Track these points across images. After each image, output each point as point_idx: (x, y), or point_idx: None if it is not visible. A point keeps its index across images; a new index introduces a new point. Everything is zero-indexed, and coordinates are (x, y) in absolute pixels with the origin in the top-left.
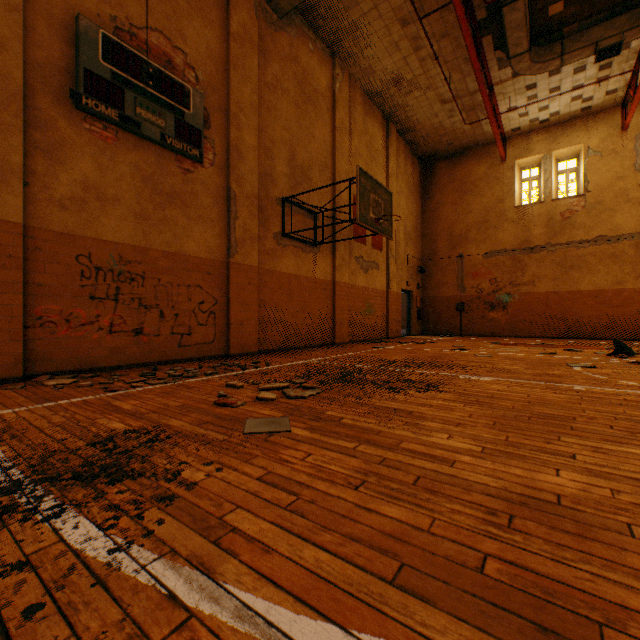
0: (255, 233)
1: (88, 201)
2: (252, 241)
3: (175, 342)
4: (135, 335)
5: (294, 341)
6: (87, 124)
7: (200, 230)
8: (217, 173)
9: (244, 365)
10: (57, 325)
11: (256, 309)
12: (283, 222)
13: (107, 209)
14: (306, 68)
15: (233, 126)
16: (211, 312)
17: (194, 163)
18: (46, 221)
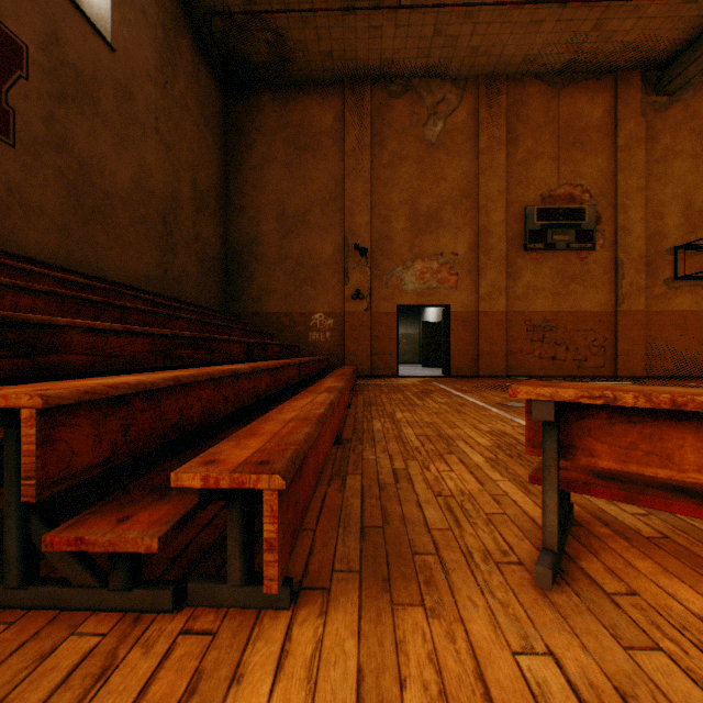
0: (640, 285)
1: (529, 293)
2: (637, 292)
3: (574, 365)
4: (551, 360)
5: (689, 371)
6: (528, 256)
7: (592, 293)
8: (605, 251)
9: (623, 381)
10: (516, 354)
11: (642, 343)
12: (674, 268)
13: (537, 295)
14: None
15: (619, 213)
16: (600, 346)
17: (587, 251)
18: (512, 307)
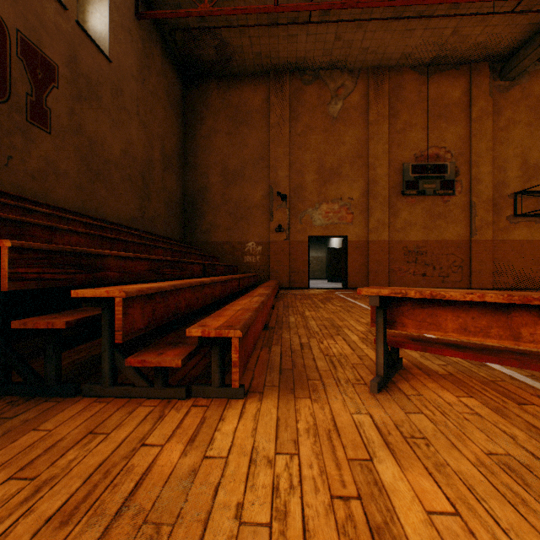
0: (489, 221)
1: (405, 227)
2: (486, 226)
3: (439, 280)
4: (422, 276)
5: (525, 284)
6: (405, 200)
7: (452, 227)
8: (462, 196)
9: None
10: (396, 272)
11: (489, 264)
12: (514, 208)
13: (412, 228)
14: (539, 94)
15: (472, 168)
16: (459, 266)
17: (449, 196)
18: (393, 237)
